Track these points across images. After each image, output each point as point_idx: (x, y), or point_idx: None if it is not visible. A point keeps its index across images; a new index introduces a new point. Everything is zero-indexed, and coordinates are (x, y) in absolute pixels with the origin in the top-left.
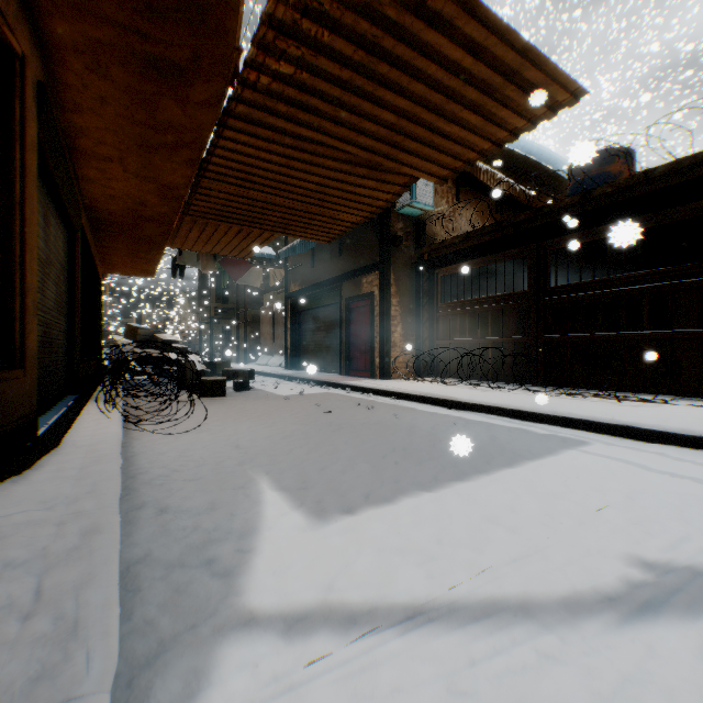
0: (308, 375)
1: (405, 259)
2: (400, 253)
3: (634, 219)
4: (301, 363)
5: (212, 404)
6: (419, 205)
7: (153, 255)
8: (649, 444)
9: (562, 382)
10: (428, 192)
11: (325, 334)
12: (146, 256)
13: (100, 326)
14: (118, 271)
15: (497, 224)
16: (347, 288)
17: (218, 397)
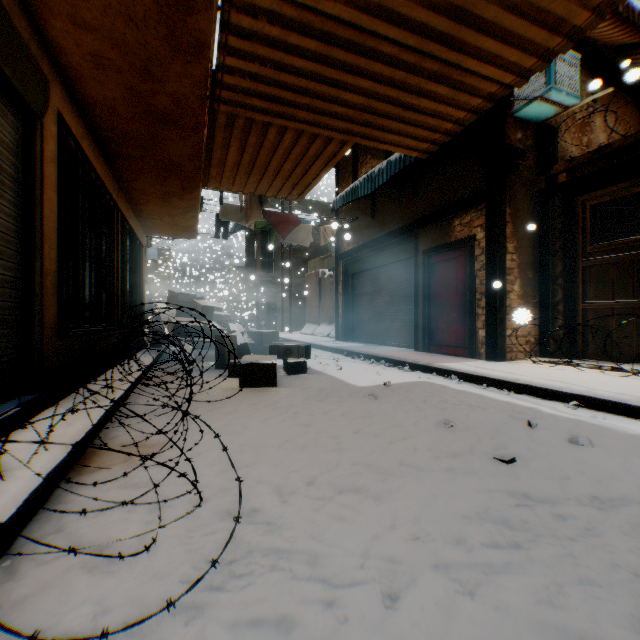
0: (371, 349)
1: (524, 186)
2: (517, 176)
3: None
4: (355, 333)
5: (256, 409)
6: (556, 97)
7: (187, 200)
8: None
9: None
10: (571, 76)
11: (389, 299)
12: (180, 203)
13: (135, 291)
14: (157, 231)
15: None
16: (426, 236)
17: (264, 387)
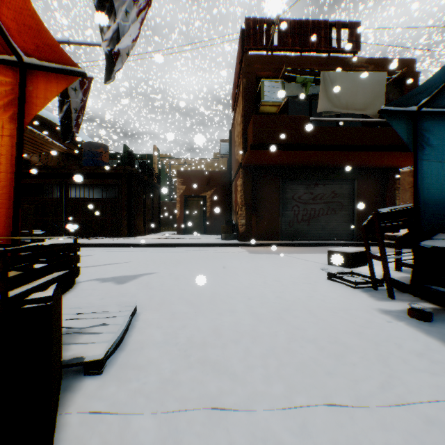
0: None
1: None
2: None
3: (97, 180)
4: None
5: None
6: None
7: None
8: (88, 247)
9: (74, 235)
10: None
11: None
12: None
13: None
14: None
15: (45, 166)
16: None
17: None
